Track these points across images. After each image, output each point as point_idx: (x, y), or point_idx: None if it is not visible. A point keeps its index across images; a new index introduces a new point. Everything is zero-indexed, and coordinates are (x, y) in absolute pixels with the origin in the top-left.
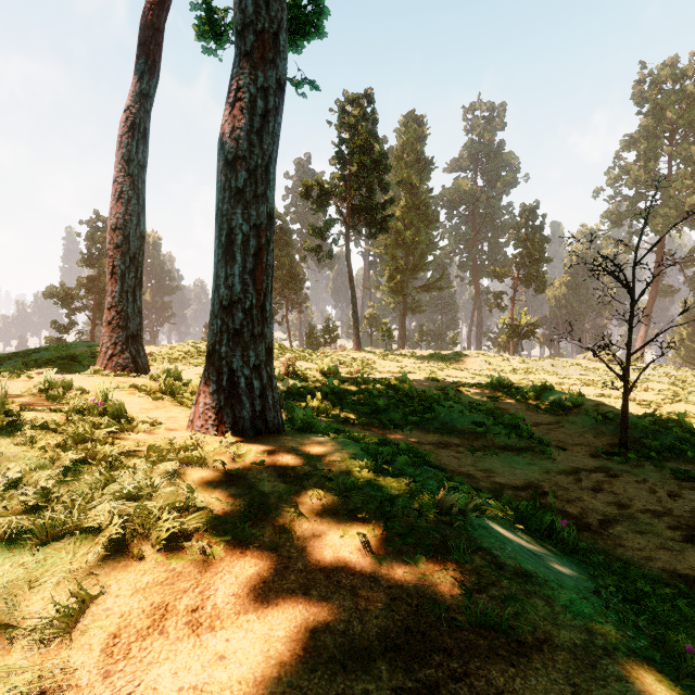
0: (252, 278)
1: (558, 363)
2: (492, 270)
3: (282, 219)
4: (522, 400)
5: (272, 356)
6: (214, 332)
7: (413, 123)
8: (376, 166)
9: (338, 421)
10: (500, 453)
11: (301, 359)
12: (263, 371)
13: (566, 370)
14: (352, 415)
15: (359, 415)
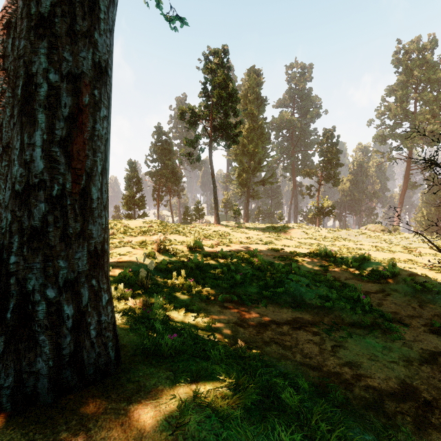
0: (65, 151)
1: (351, 233)
2: (305, 171)
3: (167, 135)
4: (347, 268)
5: (102, 261)
6: (2, 232)
7: (253, 74)
8: (230, 98)
9: (200, 299)
10: (352, 332)
11: (176, 233)
12: (82, 288)
13: (357, 238)
14: (213, 290)
15: (220, 289)
